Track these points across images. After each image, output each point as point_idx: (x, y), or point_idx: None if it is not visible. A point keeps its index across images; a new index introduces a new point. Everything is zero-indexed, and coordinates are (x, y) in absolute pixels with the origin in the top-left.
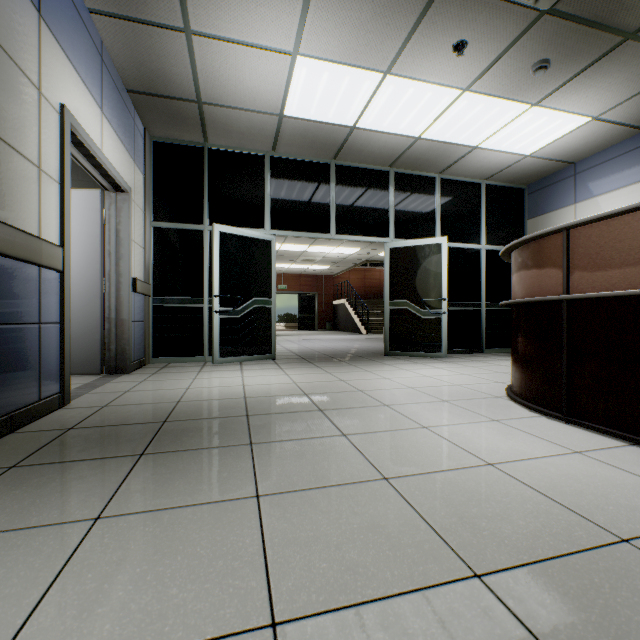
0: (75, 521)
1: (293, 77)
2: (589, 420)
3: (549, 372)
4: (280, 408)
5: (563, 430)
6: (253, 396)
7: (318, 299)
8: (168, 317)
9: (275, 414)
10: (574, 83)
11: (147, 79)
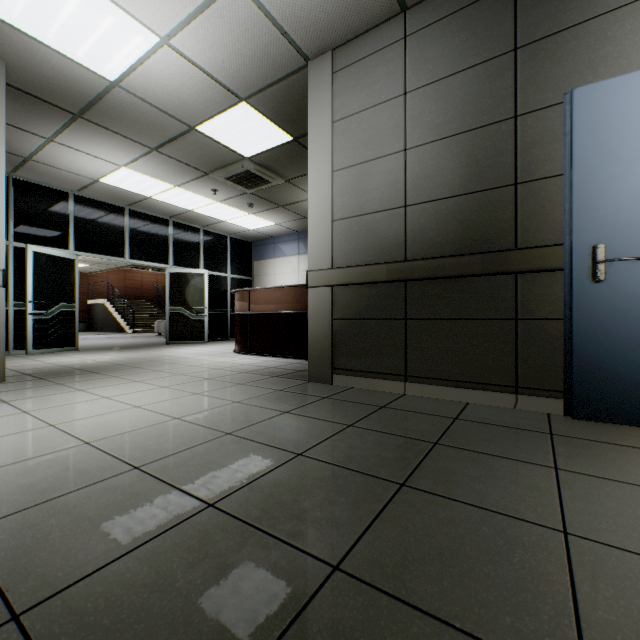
0: (109, 377)
1: (117, 172)
2: (255, 352)
3: (245, 339)
4: (133, 362)
5: (247, 356)
6: (108, 361)
7: None
8: None
9: (134, 363)
10: (266, 212)
11: None
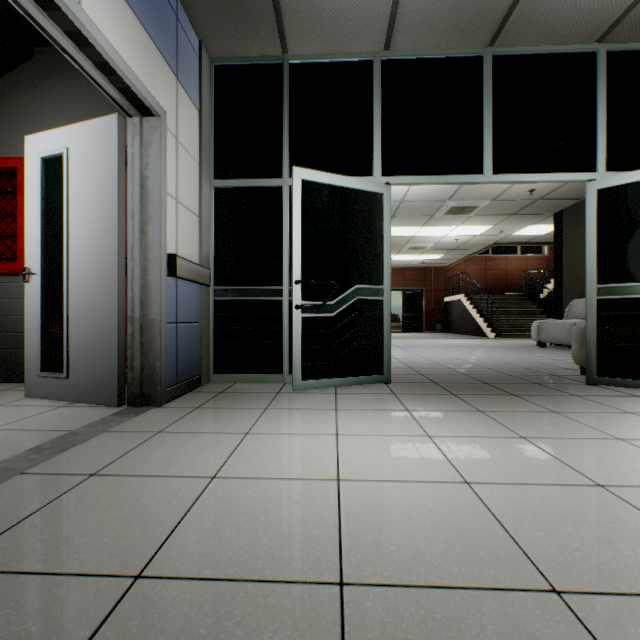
0: None
1: None
2: None
3: None
4: None
5: None
6: (366, 574)
7: (426, 296)
8: (234, 316)
9: None
10: None
11: None
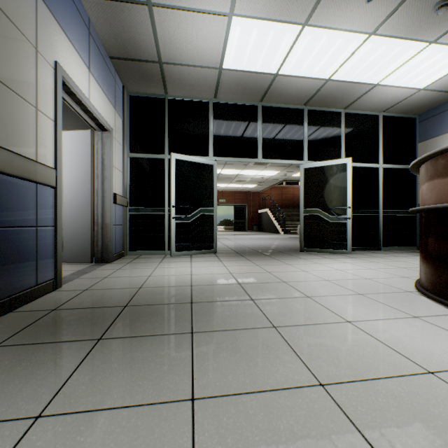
0: (17, 419)
1: (229, 35)
2: None
3: None
4: (218, 296)
5: None
6: (197, 284)
7: (248, 209)
8: (140, 222)
9: (214, 302)
10: None
11: (122, 47)
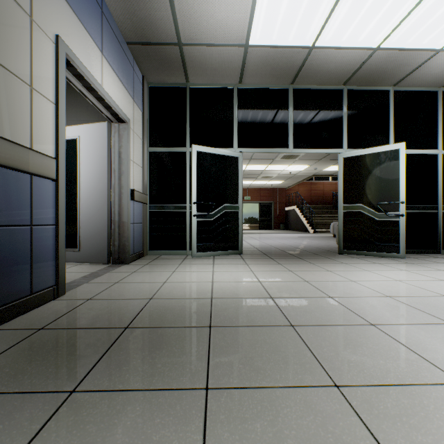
0: None
1: (257, 0)
2: None
3: None
4: (245, 317)
5: None
6: (219, 296)
7: (274, 206)
8: (160, 220)
9: (240, 327)
10: None
11: (139, 29)
